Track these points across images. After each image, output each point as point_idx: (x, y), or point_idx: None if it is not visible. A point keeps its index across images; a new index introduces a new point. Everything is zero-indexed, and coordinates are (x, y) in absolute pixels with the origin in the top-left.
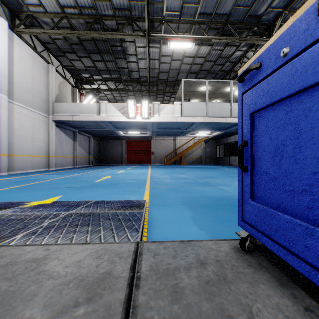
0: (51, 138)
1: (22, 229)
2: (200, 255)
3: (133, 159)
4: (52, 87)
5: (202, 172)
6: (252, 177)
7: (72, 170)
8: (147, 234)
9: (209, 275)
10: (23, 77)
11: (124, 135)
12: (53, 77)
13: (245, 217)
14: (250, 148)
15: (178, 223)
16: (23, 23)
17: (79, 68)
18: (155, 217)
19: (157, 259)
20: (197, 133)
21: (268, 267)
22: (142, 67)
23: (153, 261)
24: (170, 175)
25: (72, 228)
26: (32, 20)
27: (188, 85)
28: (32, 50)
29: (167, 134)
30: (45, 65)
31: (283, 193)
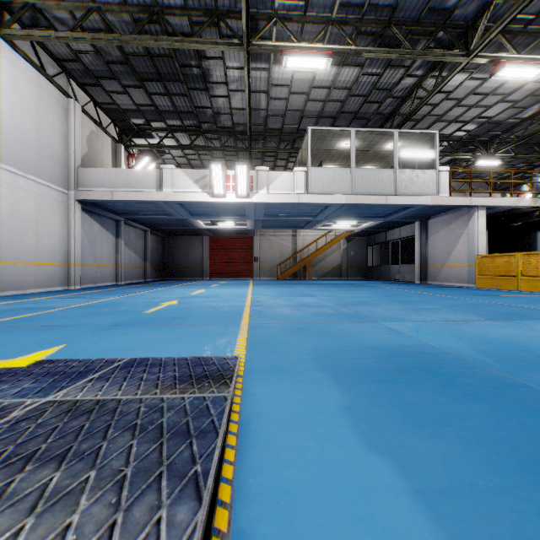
0: (72, 232)
1: None
2: None
3: (223, 270)
4: (74, 141)
5: (345, 293)
6: None
7: (110, 290)
8: (234, 472)
9: None
10: (18, 119)
11: (207, 227)
12: (76, 122)
13: None
14: None
15: (313, 428)
16: (18, 19)
17: (125, 108)
18: (256, 408)
19: None
20: (334, 224)
21: None
22: (238, 105)
23: None
24: (288, 299)
25: (2, 477)
26: (36, 15)
27: (319, 139)
28: (36, 71)
29: (282, 225)
30: (62, 100)
31: None
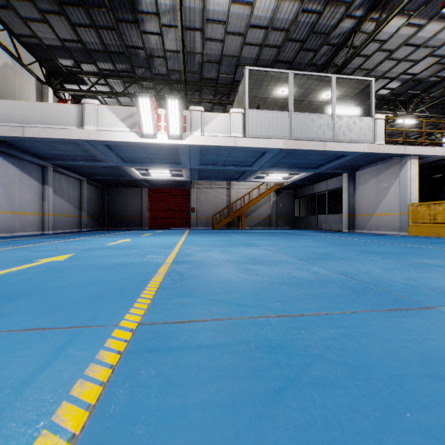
0: None
1: None
2: None
3: (161, 220)
4: None
5: (291, 242)
6: None
7: (17, 239)
8: None
9: None
10: None
11: (144, 177)
12: None
13: None
14: None
15: None
16: None
17: (49, 43)
18: None
19: None
20: (267, 175)
21: None
22: (172, 47)
23: None
24: (227, 251)
25: None
26: None
27: (256, 83)
28: None
29: (217, 177)
30: None
31: None
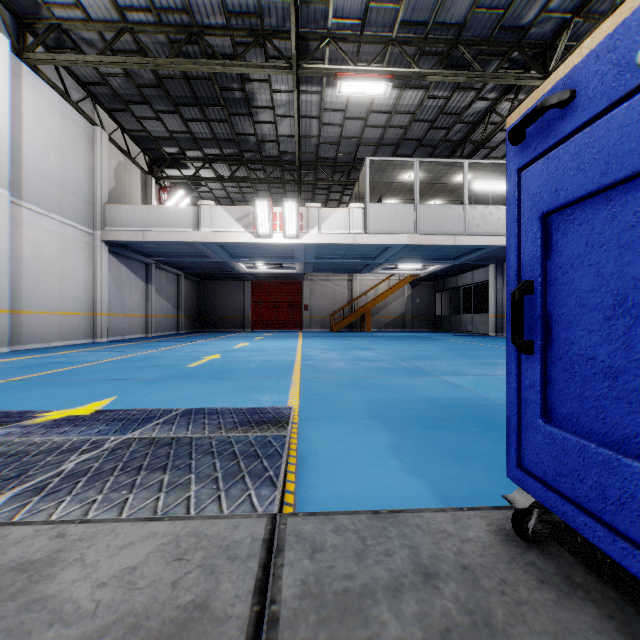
0: (99, 278)
1: (15, 478)
2: (420, 551)
3: (267, 320)
4: (101, 174)
5: (407, 347)
6: (546, 367)
7: (141, 343)
8: (296, 487)
9: (449, 612)
10: (41, 151)
11: (249, 271)
12: (103, 153)
13: (528, 461)
14: (540, 297)
15: (362, 461)
16: (42, 41)
17: (157, 135)
18: (312, 446)
19: (320, 563)
20: (396, 267)
21: (589, 587)
22: (285, 132)
23: (309, 569)
24: (343, 353)
25: (126, 477)
26: (60, 35)
27: (378, 171)
28: (60, 97)
29: (336, 269)
30: (88, 129)
31: (639, 412)
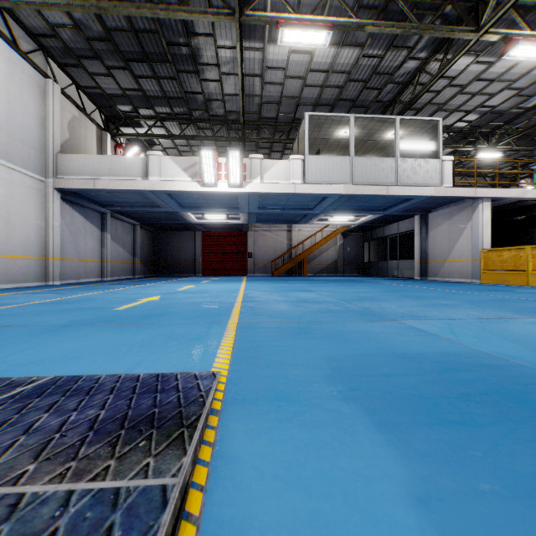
0: (51, 223)
1: None
2: None
3: (216, 266)
4: (53, 125)
5: (346, 289)
6: None
7: (91, 285)
8: None
9: None
10: None
11: (199, 221)
12: (55, 105)
13: None
14: None
15: None
16: None
17: (111, 93)
18: (237, 501)
19: None
20: (331, 218)
21: None
22: (230, 91)
23: None
24: (285, 295)
25: None
26: None
27: (316, 126)
28: (7, 45)
29: (277, 220)
30: (39, 80)
31: None
